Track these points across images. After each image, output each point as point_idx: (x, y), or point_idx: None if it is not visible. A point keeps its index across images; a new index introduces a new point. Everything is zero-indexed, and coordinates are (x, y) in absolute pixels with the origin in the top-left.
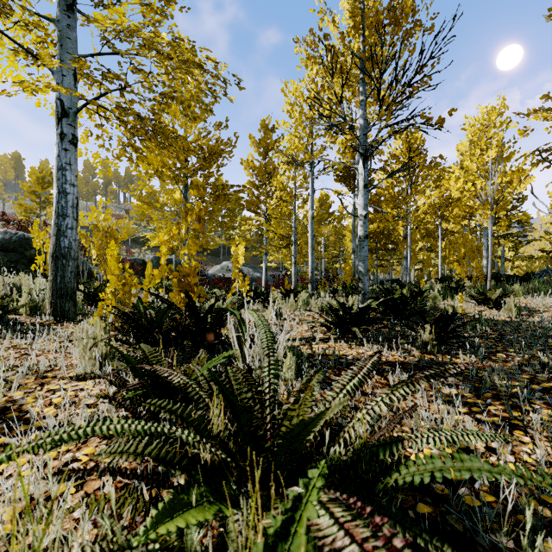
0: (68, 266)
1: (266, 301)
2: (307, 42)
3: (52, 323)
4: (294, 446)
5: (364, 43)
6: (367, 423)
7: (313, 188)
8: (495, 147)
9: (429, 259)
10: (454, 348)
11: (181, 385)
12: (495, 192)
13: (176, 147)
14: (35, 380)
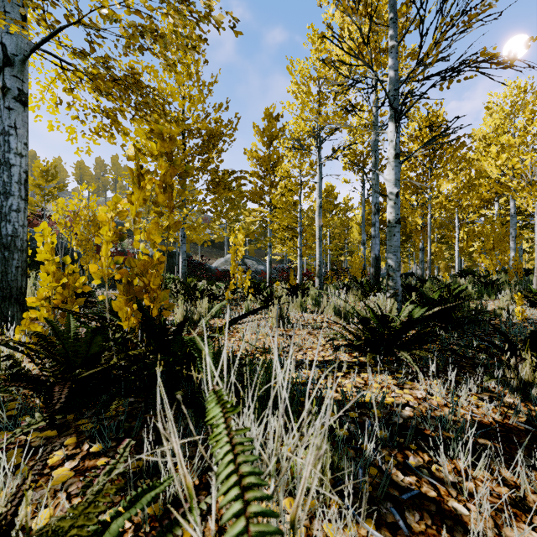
0: (12, 260)
1: (269, 300)
2: None
3: None
4: None
5: None
6: None
7: (321, 174)
8: None
9: (441, 251)
10: None
11: None
12: None
13: (154, 107)
14: None
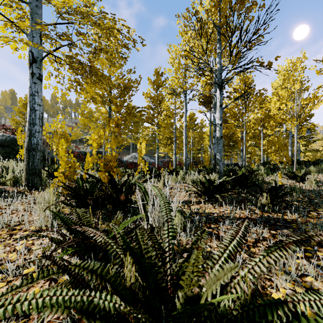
0: (36, 156)
1: (158, 177)
2: (184, 17)
3: (26, 191)
4: (196, 311)
5: (220, 16)
6: (250, 281)
7: (186, 109)
8: (299, 83)
9: (254, 151)
10: (282, 208)
11: (102, 244)
12: (299, 110)
13: (103, 81)
14: (7, 232)
